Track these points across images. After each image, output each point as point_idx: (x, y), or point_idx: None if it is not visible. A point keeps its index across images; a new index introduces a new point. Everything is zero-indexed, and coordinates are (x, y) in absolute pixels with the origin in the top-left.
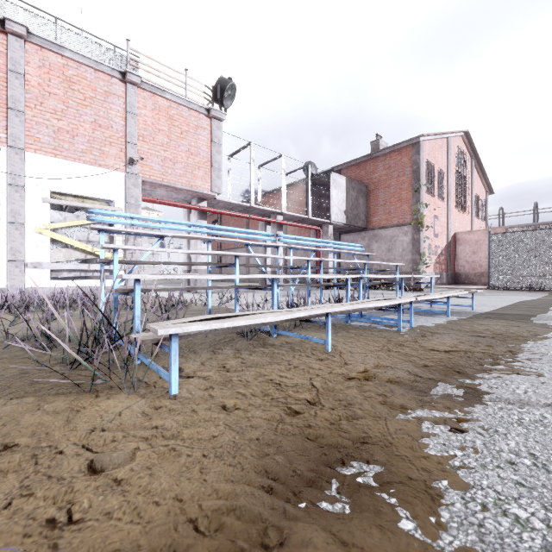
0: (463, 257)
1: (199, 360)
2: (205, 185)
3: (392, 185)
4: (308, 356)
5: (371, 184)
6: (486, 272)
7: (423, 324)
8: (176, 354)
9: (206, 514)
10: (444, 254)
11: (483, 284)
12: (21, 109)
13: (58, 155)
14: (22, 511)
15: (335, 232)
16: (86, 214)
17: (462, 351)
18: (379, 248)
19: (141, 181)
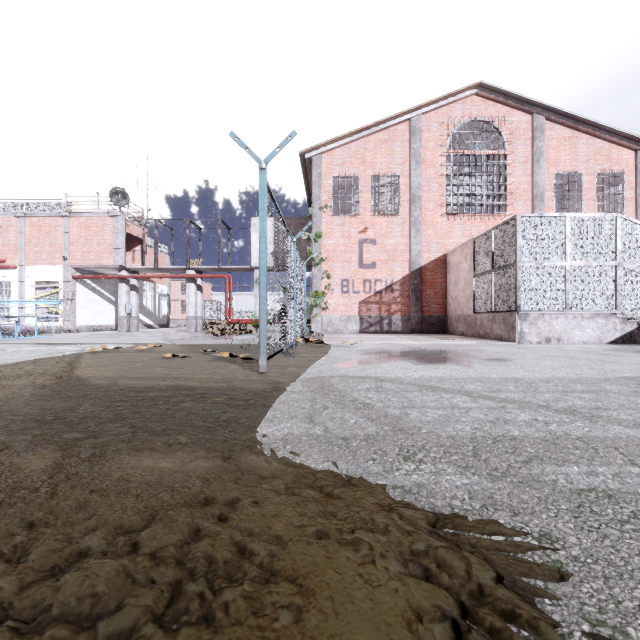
0: (450, 291)
1: None
2: (110, 261)
3: None
4: None
5: None
6: (462, 314)
7: None
8: None
9: None
10: (400, 290)
11: (459, 333)
12: (23, 248)
13: (36, 264)
14: None
15: None
16: (51, 289)
17: None
18: None
19: (76, 267)
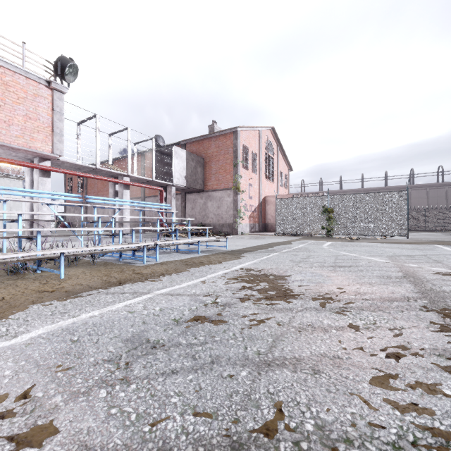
0: (270, 213)
1: None
2: (46, 147)
3: (221, 159)
4: (40, 282)
5: (207, 157)
6: None
7: (171, 259)
8: None
9: None
10: (257, 211)
11: None
12: None
13: None
14: None
15: (181, 192)
16: None
17: (152, 273)
18: (212, 206)
19: None
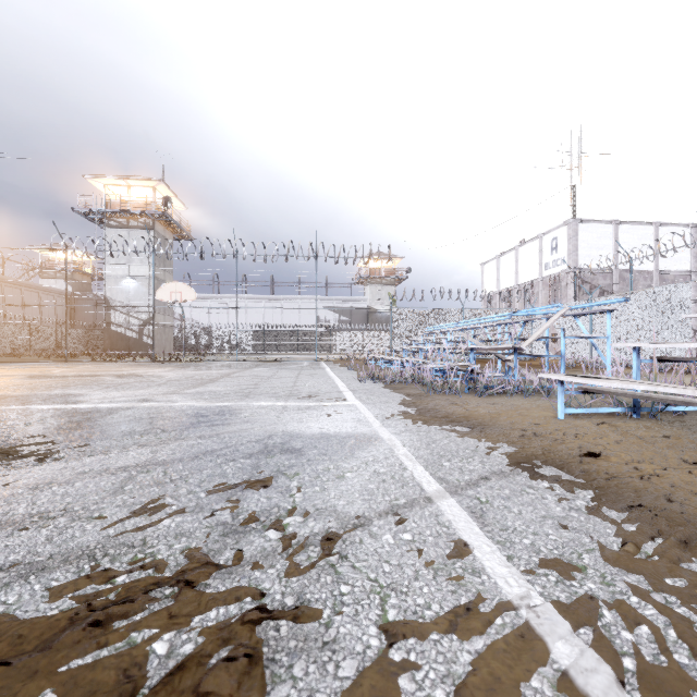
0: None
1: (653, 427)
2: None
3: None
4: None
5: None
6: None
7: None
8: (559, 394)
9: (460, 416)
10: None
11: None
12: None
13: None
14: (476, 408)
15: None
16: None
17: None
18: None
19: None
